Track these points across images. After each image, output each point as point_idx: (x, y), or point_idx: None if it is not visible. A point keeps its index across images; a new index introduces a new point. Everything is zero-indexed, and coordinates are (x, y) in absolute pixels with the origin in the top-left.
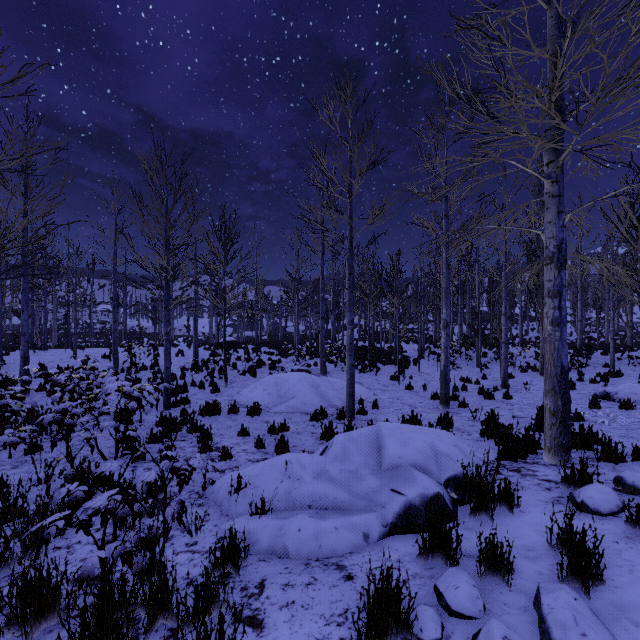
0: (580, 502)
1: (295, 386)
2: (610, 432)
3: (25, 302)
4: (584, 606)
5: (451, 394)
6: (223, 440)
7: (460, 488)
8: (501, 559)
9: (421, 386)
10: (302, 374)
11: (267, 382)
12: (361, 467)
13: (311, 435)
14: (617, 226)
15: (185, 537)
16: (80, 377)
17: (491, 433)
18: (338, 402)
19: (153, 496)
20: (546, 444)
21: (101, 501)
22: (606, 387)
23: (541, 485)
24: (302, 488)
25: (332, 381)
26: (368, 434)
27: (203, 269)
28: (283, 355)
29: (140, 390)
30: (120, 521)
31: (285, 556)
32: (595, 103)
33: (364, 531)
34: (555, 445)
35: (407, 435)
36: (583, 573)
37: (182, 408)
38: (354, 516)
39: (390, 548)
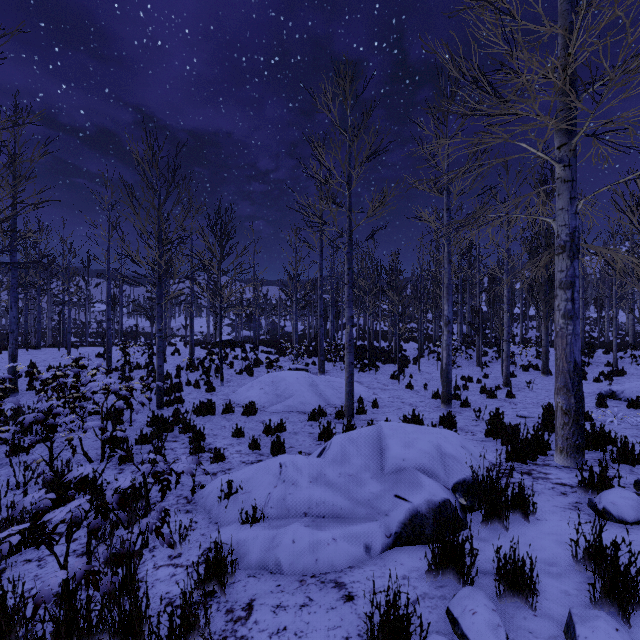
0: (602, 509)
1: (292, 385)
2: (621, 432)
3: (13, 298)
4: (628, 638)
5: (452, 393)
6: (216, 441)
7: (469, 493)
8: (523, 578)
9: (421, 385)
10: (300, 373)
11: (264, 381)
12: (362, 470)
13: (309, 435)
14: (629, 216)
15: (168, 548)
16: (68, 375)
17: (497, 433)
18: (337, 401)
19: (126, 506)
20: (558, 445)
21: (64, 513)
22: (610, 386)
23: (555, 489)
24: (297, 493)
25: (331, 380)
26: (369, 434)
27: (197, 264)
28: (281, 354)
29: (127, 388)
30: (92, 533)
31: (277, 571)
32: (613, 78)
33: (365, 542)
34: (568, 446)
35: (411, 435)
36: (620, 596)
37: (175, 407)
38: (354, 525)
39: (395, 562)
